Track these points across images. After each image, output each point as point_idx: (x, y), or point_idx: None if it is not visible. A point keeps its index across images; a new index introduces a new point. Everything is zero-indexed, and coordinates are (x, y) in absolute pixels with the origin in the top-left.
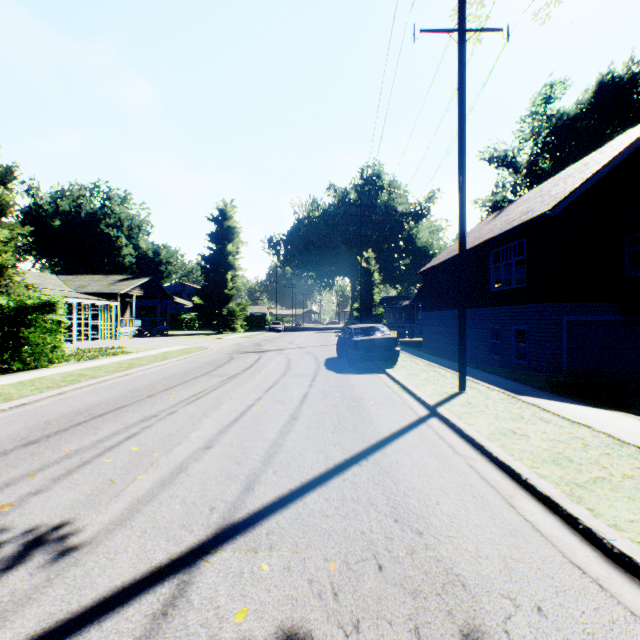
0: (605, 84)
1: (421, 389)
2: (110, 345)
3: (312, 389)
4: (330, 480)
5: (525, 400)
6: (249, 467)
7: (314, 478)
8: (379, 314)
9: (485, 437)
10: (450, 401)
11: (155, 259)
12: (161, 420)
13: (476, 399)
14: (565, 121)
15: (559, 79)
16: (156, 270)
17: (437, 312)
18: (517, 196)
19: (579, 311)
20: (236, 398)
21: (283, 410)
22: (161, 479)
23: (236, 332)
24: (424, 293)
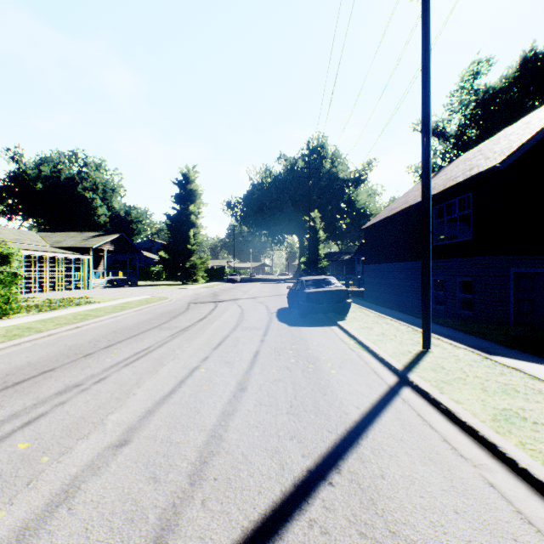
0: (528, 60)
1: (381, 347)
2: (79, 295)
3: (264, 346)
4: (289, 525)
5: (502, 362)
6: (168, 490)
7: (263, 519)
8: (324, 267)
9: (490, 427)
10: (419, 364)
11: (127, 218)
12: (82, 392)
13: (447, 361)
14: (491, 94)
15: (485, 57)
16: (128, 228)
17: (379, 265)
18: (447, 162)
19: (527, 263)
20: (180, 358)
21: (230, 376)
22: (23, 522)
23: (198, 283)
24: (366, 248)
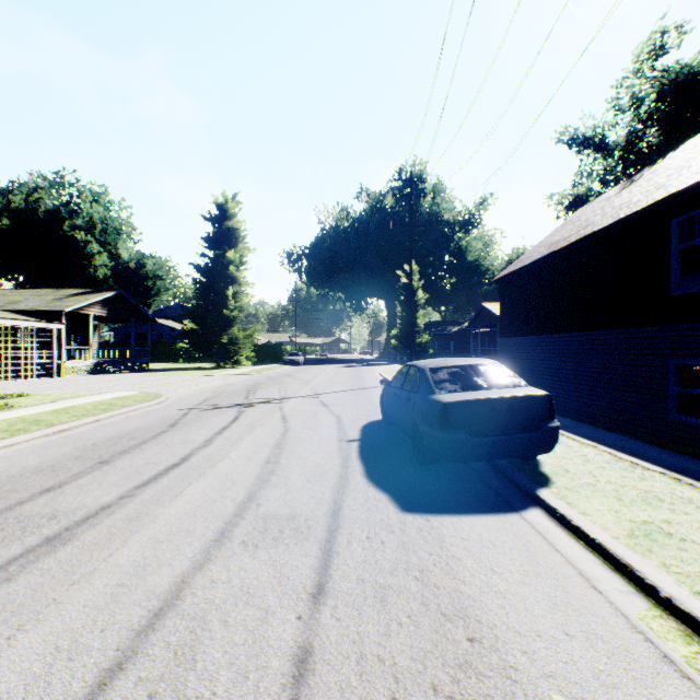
0: None
1: None
2: (20, 389)
3: None
4: None
5: None
6: None
7: None
8: (424, 342)
9: None
10: None
11: (139, 272)
12: None
13: None
14: (688, 75)
15: (674, 23)
16: (142, 287)
17: (531, 337)
18: (610, 186)
19: None
20: None
21: None
22: None
23: (240, 366)
24: (503, 310)
